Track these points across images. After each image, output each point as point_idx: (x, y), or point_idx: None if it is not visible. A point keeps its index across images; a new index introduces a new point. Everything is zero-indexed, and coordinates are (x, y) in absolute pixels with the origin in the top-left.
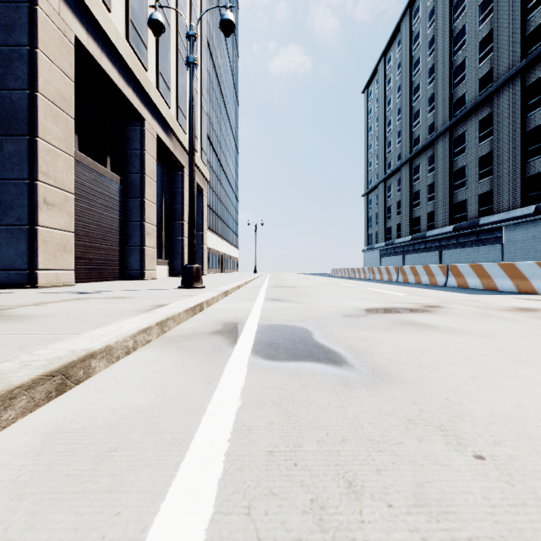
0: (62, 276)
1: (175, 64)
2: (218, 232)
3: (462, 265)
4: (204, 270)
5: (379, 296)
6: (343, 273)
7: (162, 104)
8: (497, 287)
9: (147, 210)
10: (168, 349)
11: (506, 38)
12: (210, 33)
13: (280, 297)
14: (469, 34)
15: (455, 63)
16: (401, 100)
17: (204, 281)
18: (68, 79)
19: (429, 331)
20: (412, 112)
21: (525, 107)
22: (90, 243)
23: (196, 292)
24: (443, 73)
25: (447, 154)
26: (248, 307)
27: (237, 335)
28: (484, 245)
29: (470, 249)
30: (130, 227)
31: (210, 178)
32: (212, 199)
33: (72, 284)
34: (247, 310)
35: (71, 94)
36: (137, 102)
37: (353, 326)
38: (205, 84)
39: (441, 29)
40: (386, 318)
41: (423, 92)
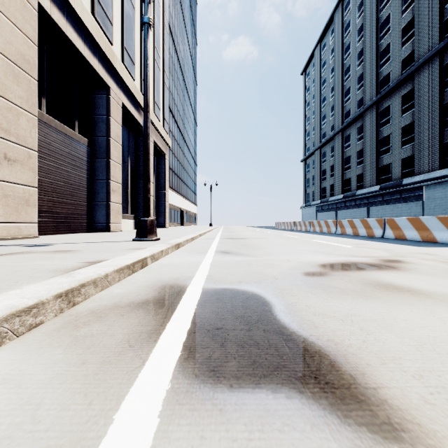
0: (25, 229)
1: (139, 42)
2: (179, 192)
3: (400, 219)
4: (166, 223)
5: (328, 248)
6: (286, 226)
7: (127, 76)
8: (436, 239)
9: (112, 169)
10: (52, 345)
11: (426, 24)
12: (172, 22)
13: (231, 250)
14: (393, 21)
15: (381, 47)
16: (334, 79)
17: (163, 233)
18: (31, 43)
19: (426, 302)
20: (344, 90)
21: (443, 83)
22: (57, 199)
23: (148, 244)
24: (370, 55)
25: (374, 124)
26: (196, 261)
27: (172, 309)
28: (407, 202)
29: (394, 206)
30: (97, 185)
31: (173, 145)
32: (174, 163)
33: (35, 236)
34: (194, 266)
35: (34, 57)
36: (102, 72)
37: (322, 292)
38: (167, 62)
39: (369, 18)
40: (354, 277)
41: (353, 72)
